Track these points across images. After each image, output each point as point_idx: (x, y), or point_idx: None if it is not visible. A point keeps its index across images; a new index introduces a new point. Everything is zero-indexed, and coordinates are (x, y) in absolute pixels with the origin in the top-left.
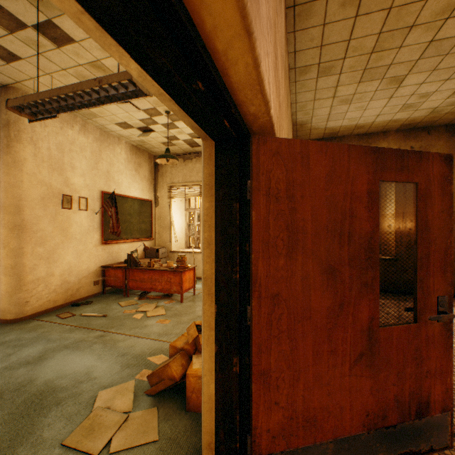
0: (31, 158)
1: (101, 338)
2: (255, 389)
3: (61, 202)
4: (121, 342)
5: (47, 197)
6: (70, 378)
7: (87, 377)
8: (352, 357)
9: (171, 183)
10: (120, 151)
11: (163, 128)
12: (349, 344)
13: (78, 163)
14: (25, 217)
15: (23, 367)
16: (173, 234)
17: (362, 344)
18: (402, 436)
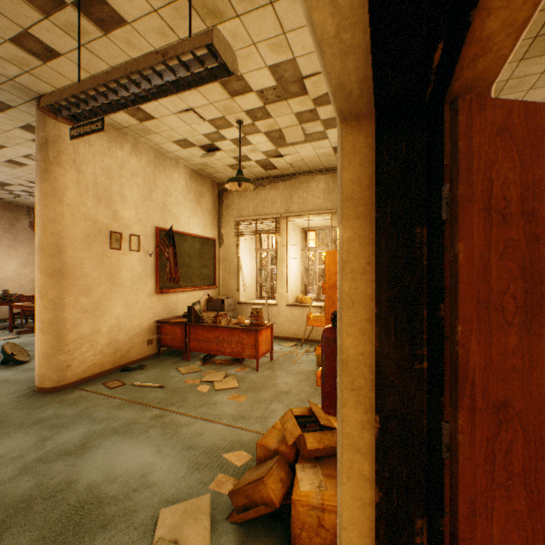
0: (73, 185)
1: (158, 419)
2: None
3: (109, 241)
4: (185, 427)
5: (93, 235)
6: (120, 482)
7: (143, 483)
8: None
9: (239, 216)
10: (178, 177)
11: (232, 145)
12: None
13: (129, 193)
14: (67, 259)
15: (61, 459)
16: (241, 281)
17: None
18: None
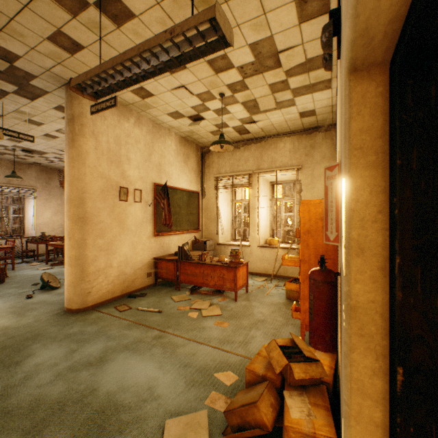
0: (92, 151)
1: (159, 339)
2: None
3: (118, 195)
4: (181, 347)
5: (107, 190)
6: (132, 392)
7: (150, 394)
8: None
9: (218, 173)
10: (170, 142)
11: (214, 114)
12: None
13: (133, 156)
14: (88, 209)
15: (86, 369)
16: (219, 226)
17: None
18: None
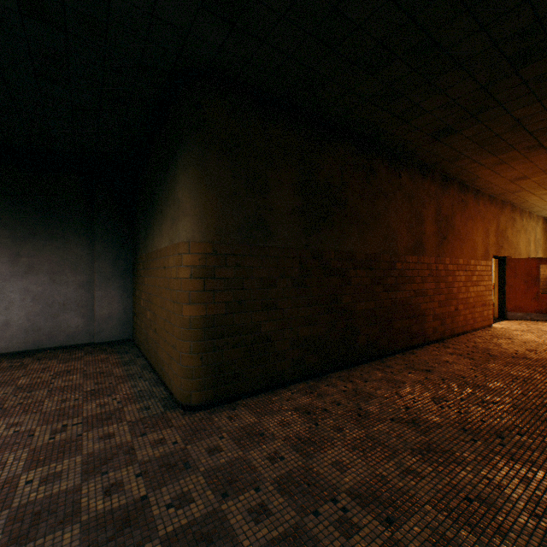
0: None
1: None
2: (506, 300)
3: None
4: None
5: None
6: None
7: None
8: (531, 298)
9: None
10: None
11: None
12: (530, 296)
13: None
14: None
15: None
16: None
17: (533, 296)
18: (546, 317)
